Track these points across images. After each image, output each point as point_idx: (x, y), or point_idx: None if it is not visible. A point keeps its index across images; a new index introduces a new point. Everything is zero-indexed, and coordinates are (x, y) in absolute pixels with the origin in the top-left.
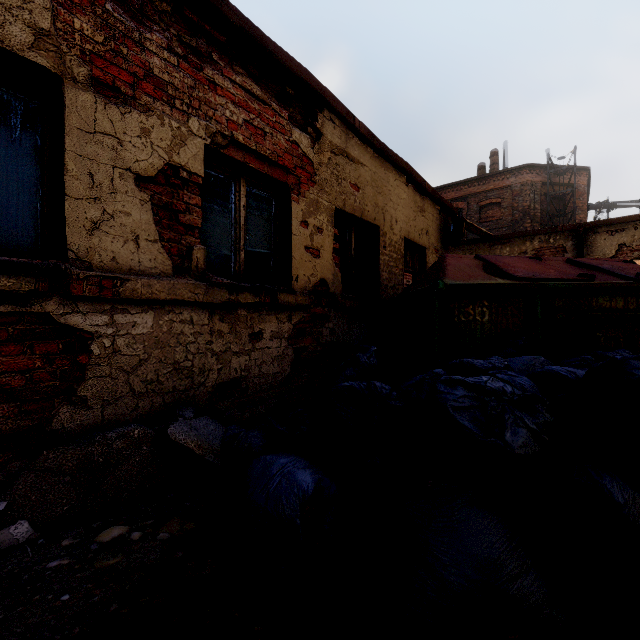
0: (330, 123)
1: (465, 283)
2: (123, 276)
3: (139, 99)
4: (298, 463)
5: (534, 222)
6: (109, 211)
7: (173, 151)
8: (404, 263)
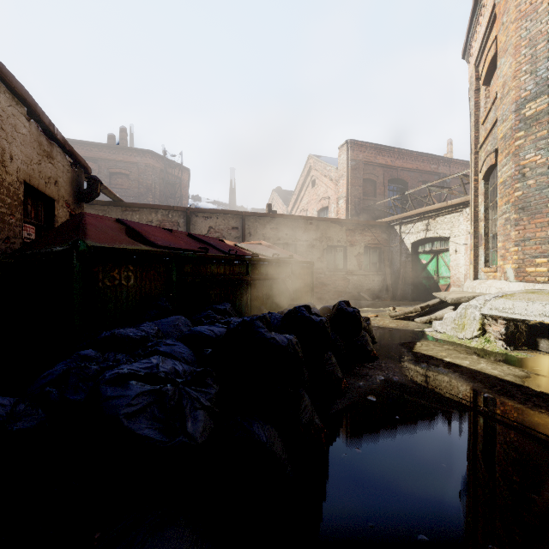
0: None
1: (111, 246)
2: None
3: None
4: None
5: (155, 198)
6: None
7: None
8: (24, 212)
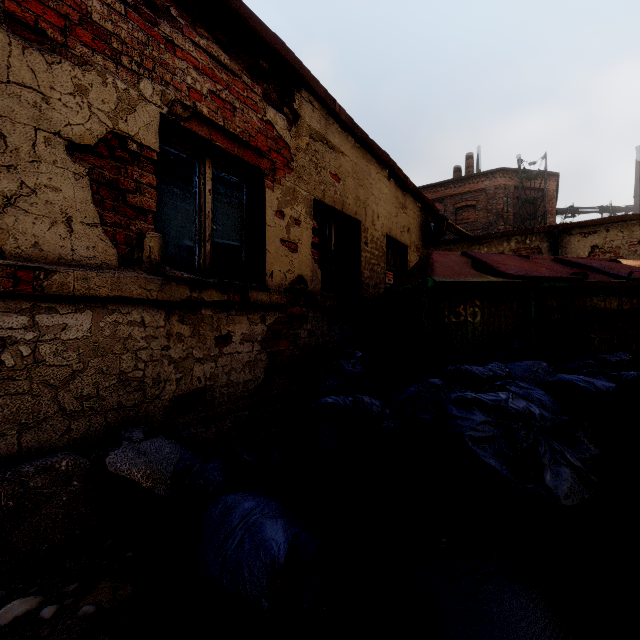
0: (308, 105)
1: (456, 281)
2: (48, 266)
3: (72, 48)
4: (267, 508)
5: (507, 225)
6: (29, 184)
7: (119, 117)
8: (386, 261)
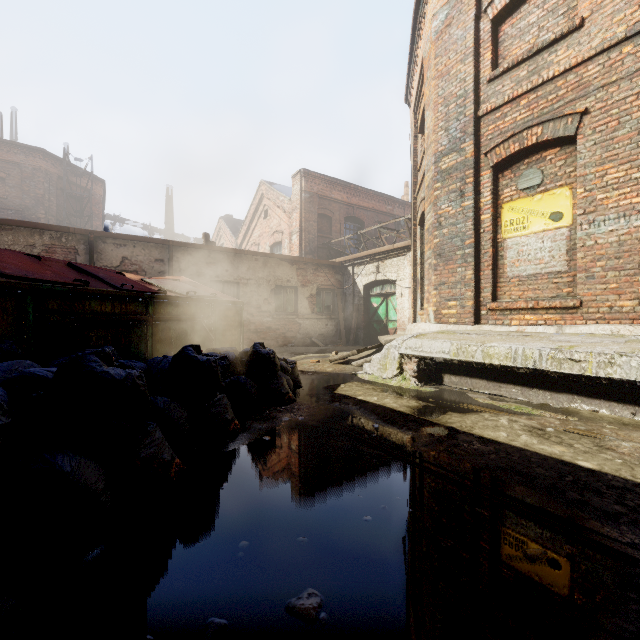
0: None
1: None
2: None
3: None
4: None
5: (50, 215)
6: None
7: None
8: None
